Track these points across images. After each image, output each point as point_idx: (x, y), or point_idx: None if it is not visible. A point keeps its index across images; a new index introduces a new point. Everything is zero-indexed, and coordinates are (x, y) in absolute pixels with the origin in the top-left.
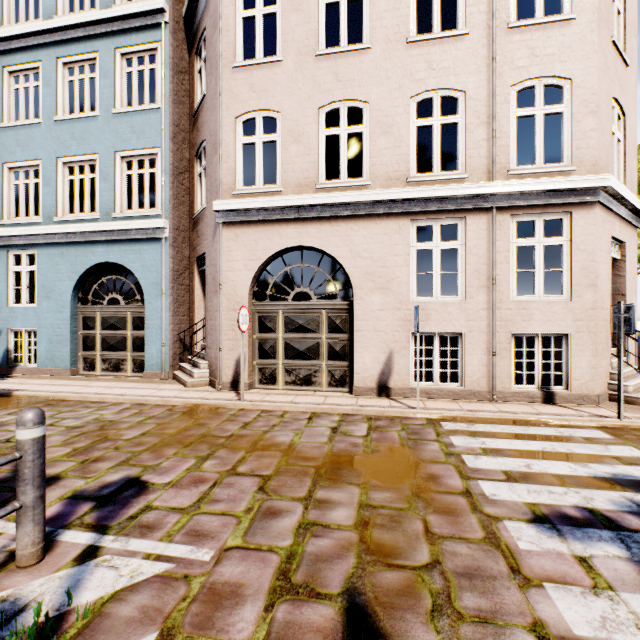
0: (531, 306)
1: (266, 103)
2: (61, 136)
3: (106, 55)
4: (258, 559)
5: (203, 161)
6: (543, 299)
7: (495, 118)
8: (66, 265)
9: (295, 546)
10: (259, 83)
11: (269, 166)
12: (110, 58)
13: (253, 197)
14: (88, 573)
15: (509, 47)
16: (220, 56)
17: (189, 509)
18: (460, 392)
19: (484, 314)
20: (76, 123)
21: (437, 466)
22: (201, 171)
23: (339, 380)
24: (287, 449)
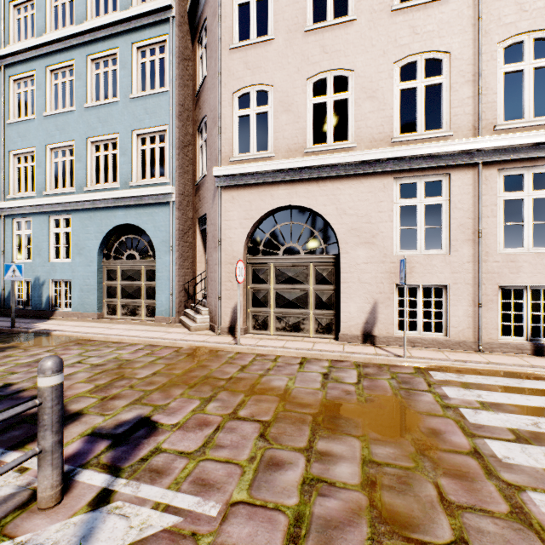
0: (519, 259)
1: (259, 78)
2: (90, 120)
3: (125, 50)
4: (265, 519)
5: (204, 134)
6: (532, 252)
7: (481, 75)
8: (93, 227)
9: (302, 506)
10: (253, 61)
11: (259, 139)
12: (128, 52)
13: (248, 163)
14: (100, 521)
15: (496, 5)
16: (219, 40)
17: (195, 454)
18: (445, 342)
19: (469, 267)
20: (101, 108)
21: (436, 420)
22: (202, 143)
23: (325, 327)
24: (283, 394)
